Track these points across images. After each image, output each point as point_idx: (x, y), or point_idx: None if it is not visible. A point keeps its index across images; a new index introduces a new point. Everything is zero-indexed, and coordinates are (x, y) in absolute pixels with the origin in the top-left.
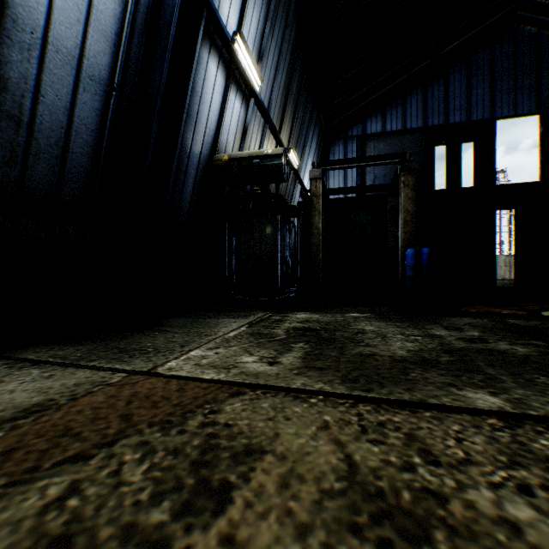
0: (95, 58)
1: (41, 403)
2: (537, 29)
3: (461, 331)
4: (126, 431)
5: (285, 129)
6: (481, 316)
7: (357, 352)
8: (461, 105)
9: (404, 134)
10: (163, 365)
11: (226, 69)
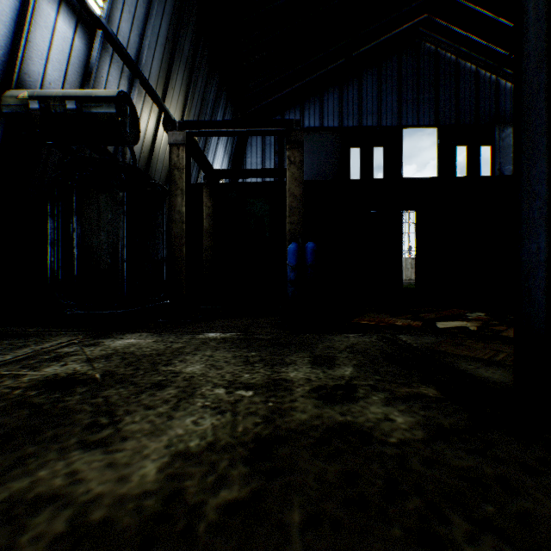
0: None
1: None
2: (436, 47)
3: (332, 366)
4: None
5: (174, 97)
6: (374, 329)
7: (26, 484)
8: (373, 110)
9: (322, 132)
10: None
11: None
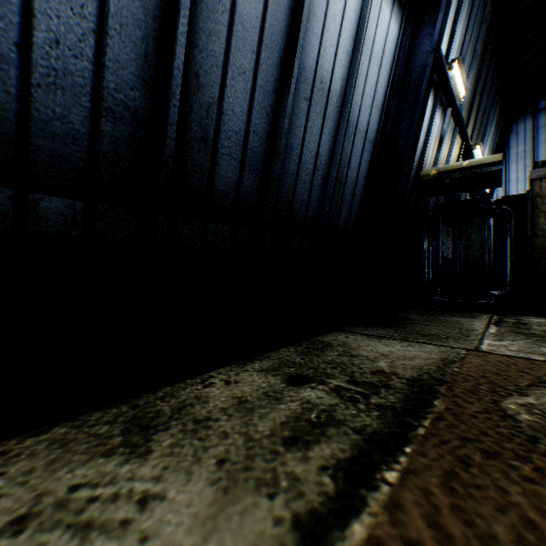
0: (372, 126)
1: (442, 358)
2: None
3: None
4: (539, 379)
5: (468, 125)
6: None
7: None
8: None
9: None
10: (479, 347)
11: (434, 92)
